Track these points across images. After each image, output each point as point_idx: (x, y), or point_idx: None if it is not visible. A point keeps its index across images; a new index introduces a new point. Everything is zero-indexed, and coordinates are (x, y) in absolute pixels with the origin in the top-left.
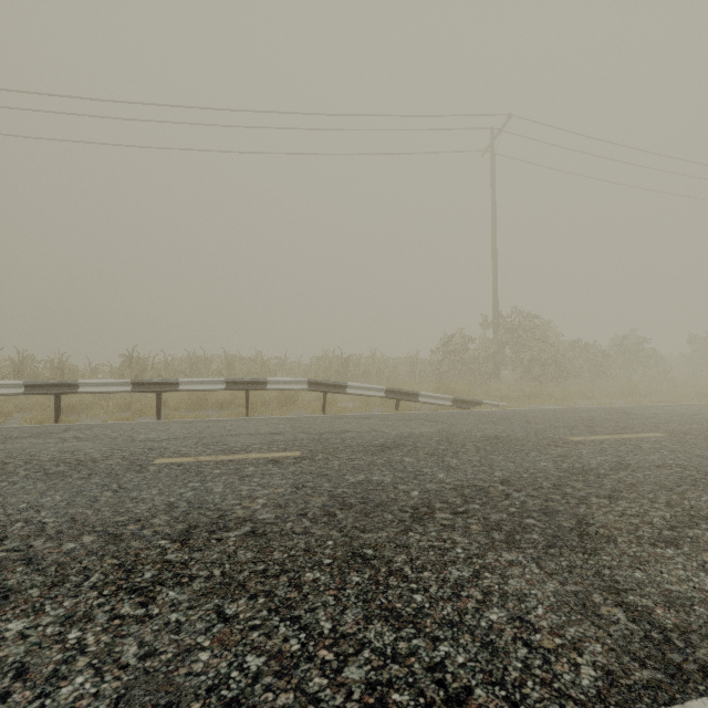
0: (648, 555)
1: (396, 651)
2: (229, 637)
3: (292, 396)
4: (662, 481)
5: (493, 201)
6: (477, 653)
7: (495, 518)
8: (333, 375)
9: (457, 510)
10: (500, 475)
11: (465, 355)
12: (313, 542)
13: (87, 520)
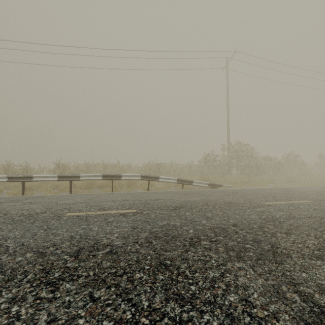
0: (308, 264)
1: (181, 318)
2: (95, 310)
3: (133, 182)
4: (311, 225)
5: (227, 91)
6: (223, 320)
7: (230, 244)
8: (153, 172)
9: (212, 240)
10: (232, 221)
11: (214, 163)
12: (140, 257)
13: (30, 245)
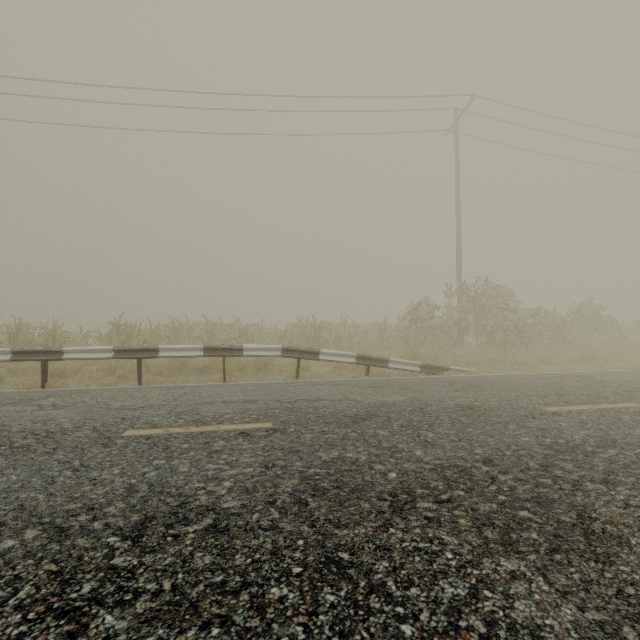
0: None
1: None
2: None
3: (268, 361)
4: None
5: (457, 177)
6: None
7: (484, 509)
8: (307, 341)
9: (440, 498)
10: (481, 452)
11: (430, 322)
12: (281, 541)
13: (37, 508)
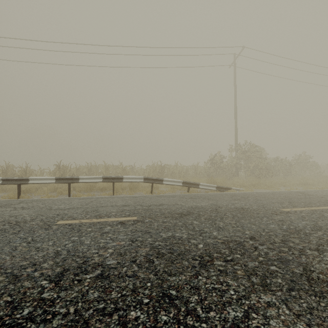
0: None
1: None
2: None
3: (136, 185)
4: None
5: (235, 89)
6: None
7: (251, 265)
8: (157, 174)
9: (227, 259)
10: (249, 233)
11: (221, 164)
12: (138, 284)
13: (4, 264)
